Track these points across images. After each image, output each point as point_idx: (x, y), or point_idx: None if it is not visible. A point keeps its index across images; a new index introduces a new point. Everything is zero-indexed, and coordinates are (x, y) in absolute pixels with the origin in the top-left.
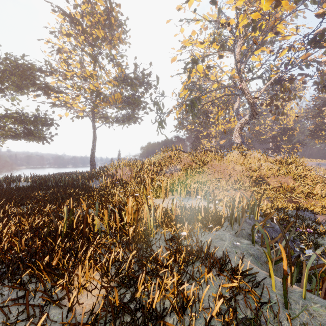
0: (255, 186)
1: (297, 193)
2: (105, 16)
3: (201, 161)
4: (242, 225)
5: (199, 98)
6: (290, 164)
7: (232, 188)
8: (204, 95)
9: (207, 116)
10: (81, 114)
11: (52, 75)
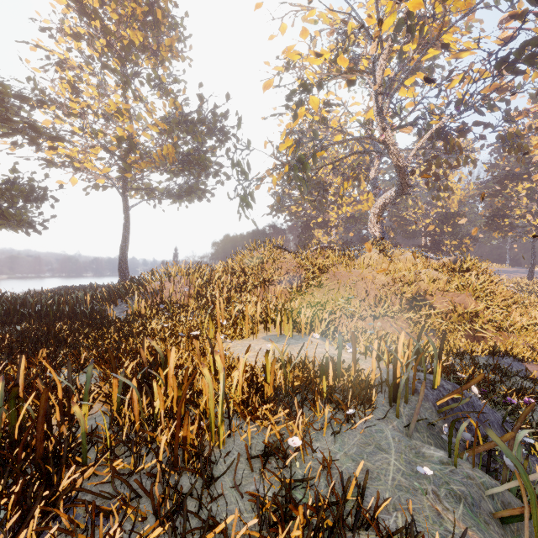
0: (411, 311)
1: (481, 323)
2: (145, 7)
3: (317, 266)
4: (413, 401)
5: (314, 154)
6: (466, 272)
7: (370, 314)
8: (320, 151)
9: (325, 189)
10: (102, 182)
11: (44, 107)
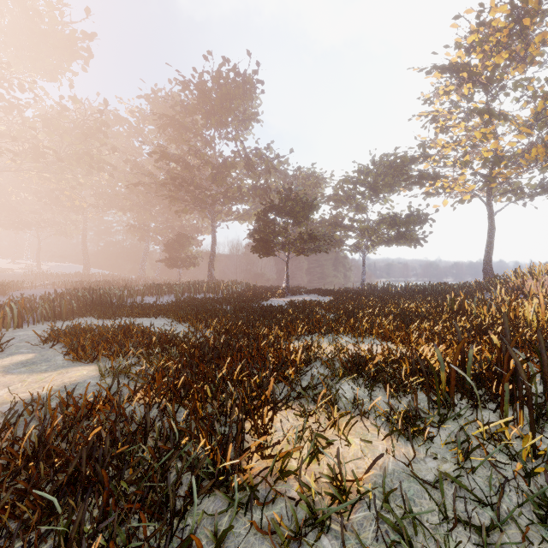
0: None
1: None
2: (510, 25)
3: None
4: None
5: None
6: None
7: None
8: None
9: None
10: (467, 198)
11: (426, 159)
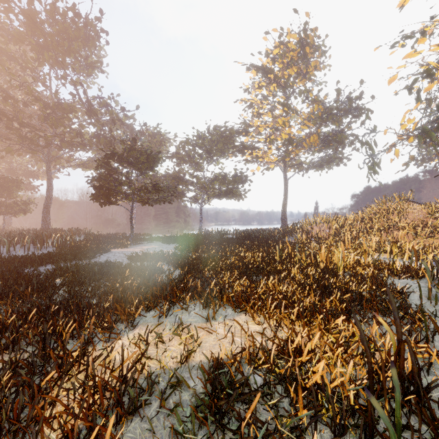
0: None
1: None
2: (298, 49)
3: None
4: None
5: (438, 124)
6: None
7: None
8: None
9: None
10: (272, 166)
11: (247, 134)
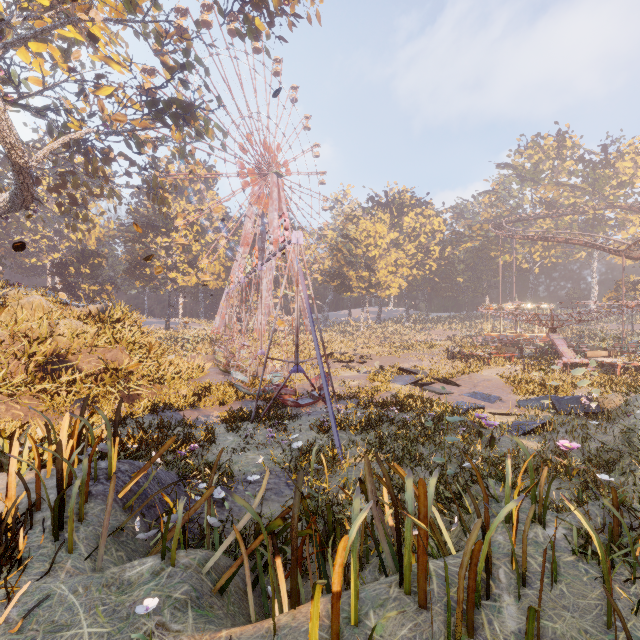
0: (46, 379)
1: (136, 379)
2: None
3: None
4: (89, 512)
5: None
6: (118, 323)
7: None
8: None
9: None
10: None
11: None
